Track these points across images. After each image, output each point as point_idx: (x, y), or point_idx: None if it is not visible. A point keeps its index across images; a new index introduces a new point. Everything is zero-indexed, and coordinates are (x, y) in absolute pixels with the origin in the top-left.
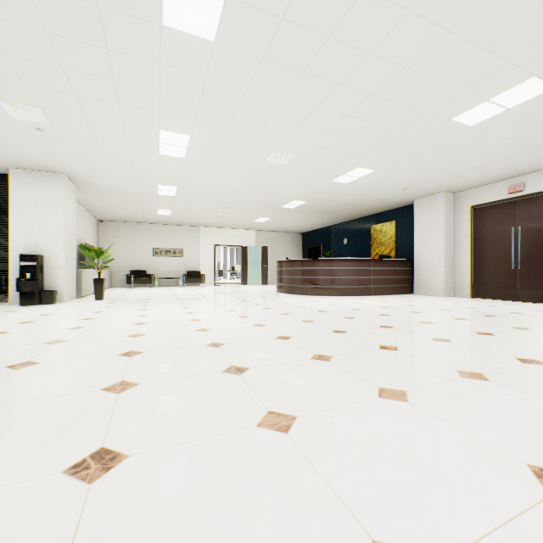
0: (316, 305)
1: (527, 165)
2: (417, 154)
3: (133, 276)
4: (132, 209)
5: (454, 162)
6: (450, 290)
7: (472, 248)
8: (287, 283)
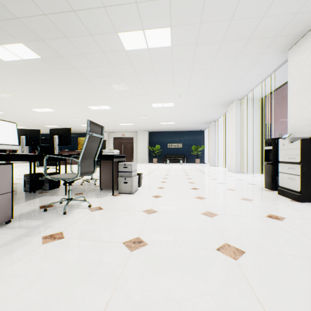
0: None
1: (126, 131)
2: (108, 126)
3: None
4: None
5: (114, 128)
6: None
7: (114, 149)
8: None
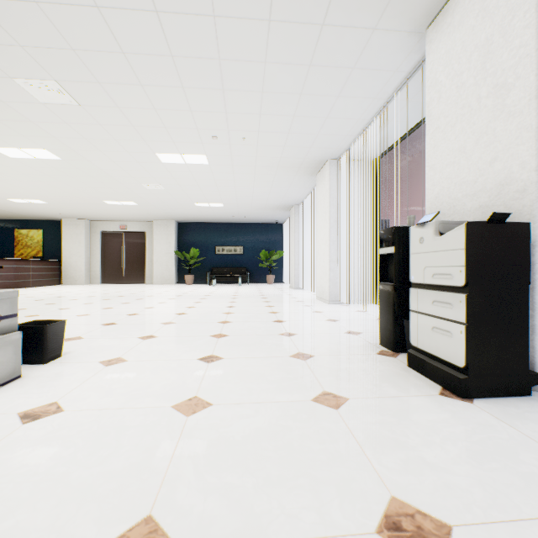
0: None
1: (129, 218)
2: (80, 205)
3: None
4: None
5: (98, 211)
6: (89, 280)
7: (102, 255)
8: None
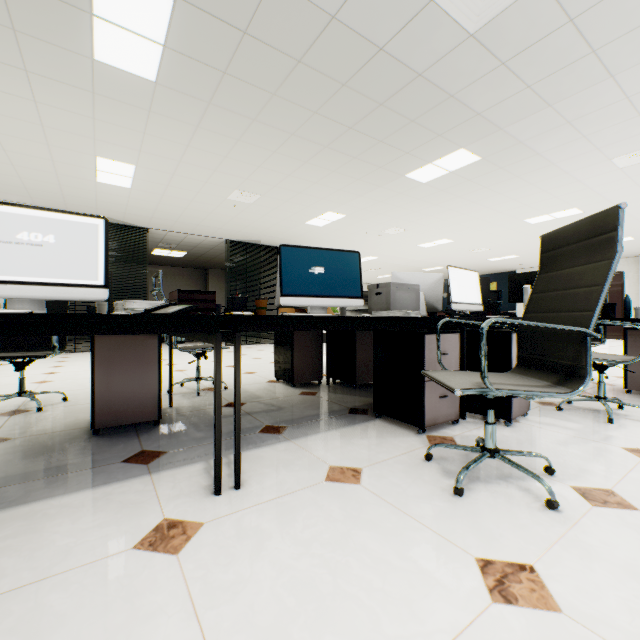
0: None
1: None
2: None
3: None
4: None
5: None
6: None
7: None
8: None
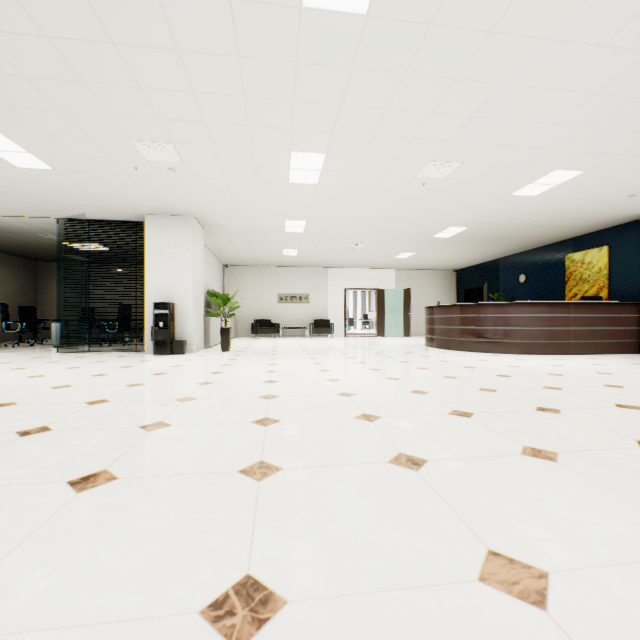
0: (490, 367)
1: None
2: None
3: (257, 325)
4: (257, 251)
5: None
6: None
7: None
8: (440, 335)
